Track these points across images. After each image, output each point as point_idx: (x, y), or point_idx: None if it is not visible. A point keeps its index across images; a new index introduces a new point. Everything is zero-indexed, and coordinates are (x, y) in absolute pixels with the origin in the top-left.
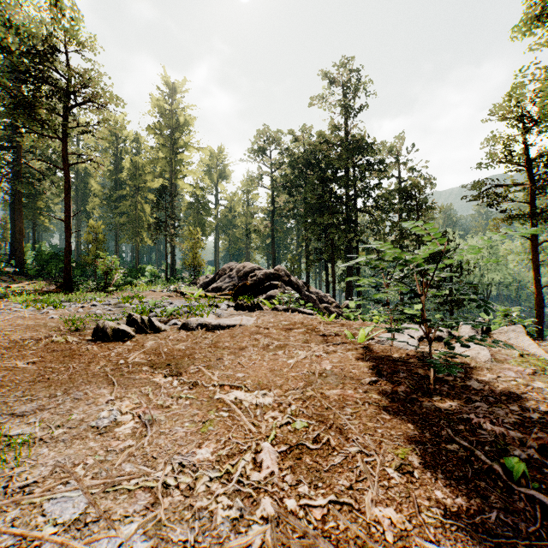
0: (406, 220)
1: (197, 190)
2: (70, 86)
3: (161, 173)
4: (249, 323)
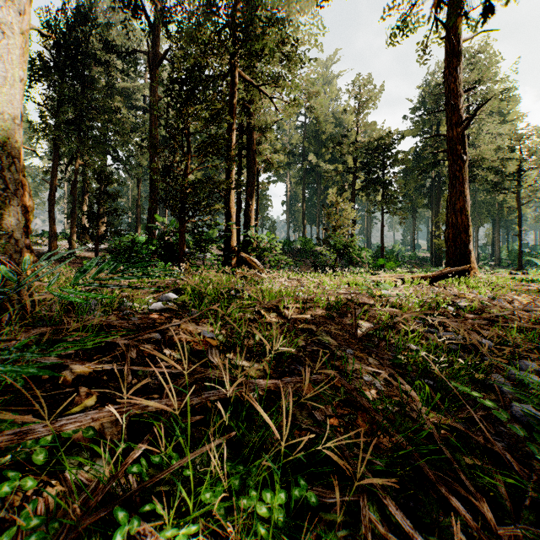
0: None
1: None
2: (521, 162)
3: None
4: None
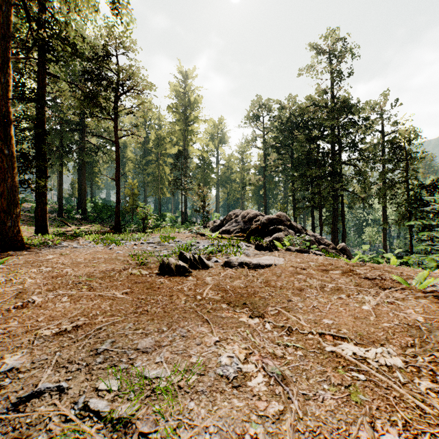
0: (393, 170)
1: (203, 153)
2: (119, 80)
3: (177, 142)
4: (280, 262)
